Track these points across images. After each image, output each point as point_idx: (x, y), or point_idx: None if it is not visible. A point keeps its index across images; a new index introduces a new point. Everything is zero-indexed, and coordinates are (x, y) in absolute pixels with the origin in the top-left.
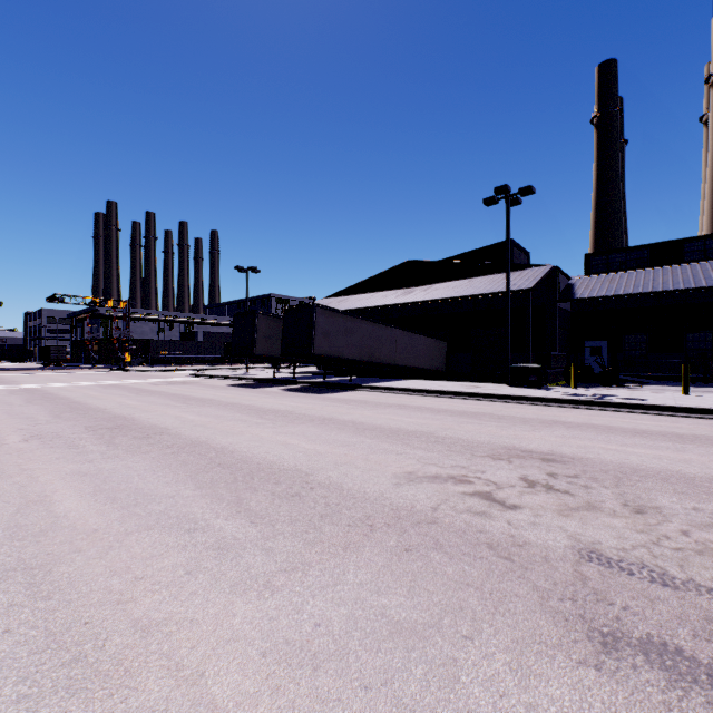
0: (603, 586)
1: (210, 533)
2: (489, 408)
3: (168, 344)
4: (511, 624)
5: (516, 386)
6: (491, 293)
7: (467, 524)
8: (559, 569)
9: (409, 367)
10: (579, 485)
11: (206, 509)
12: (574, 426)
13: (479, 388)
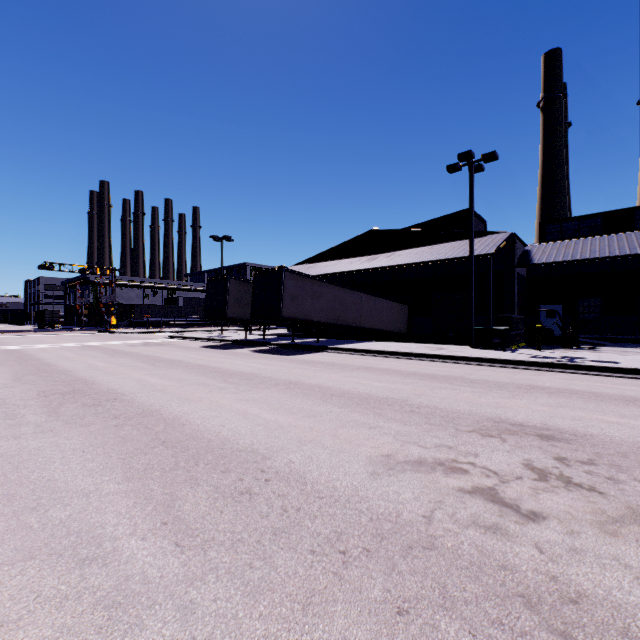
0: None
1: (111, 567)
2: (458, 371)
3: (151, 309)
4: None
5: (480, 347)
6: (453, 258)
7: (479, 550)
8: None
9: (373, 329)
10: (603, 476)
11: (123, 518)
12: (555, 391)
13: (444, 350)
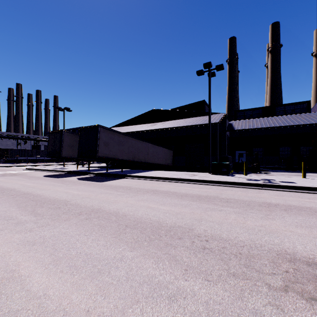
0: None
1: None
2: (212, 191)
3: (21, 151)
4: None
5: (215, 174)
6: (198, 124)
7: None
8: None
9: (154, 163)
10: None
11: None
12: (286, 208)
13: (196, 175)
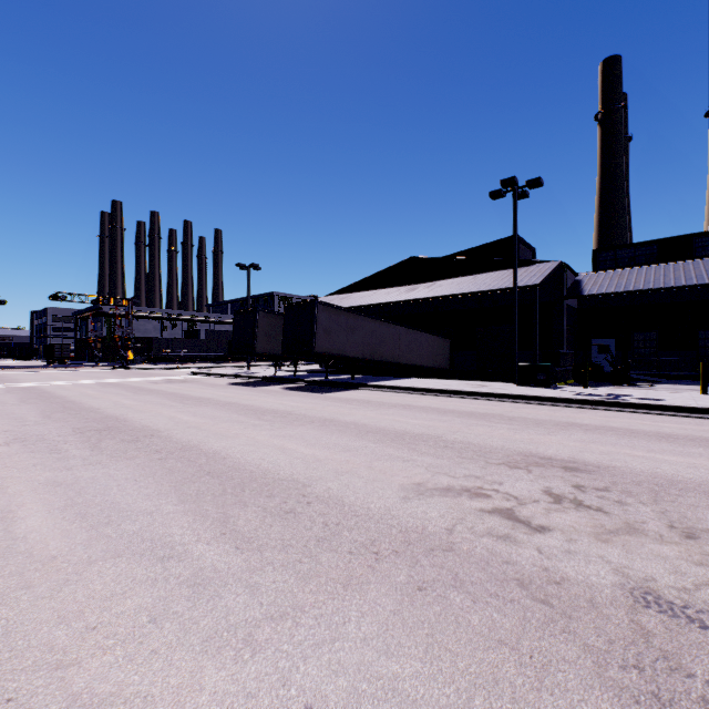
0: (673, 646)
1: (186, 562)
2: (498, 408)
3: (171, 342)
4: (565, 708)
5: (524, 384)
6: (497, 289)
7: (489, 551)
8: (612, 619)
9: (412, 365)
10: (612, 500)
11: (187, 530)
12: (591, 428)
13: (486, 387)
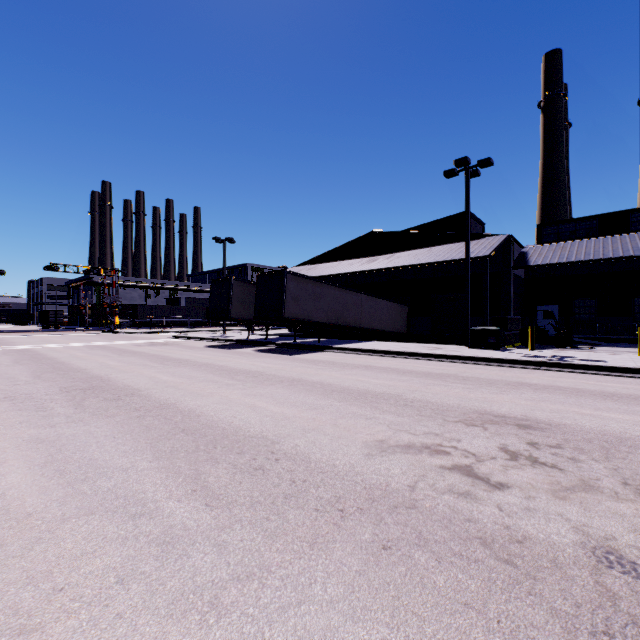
0: None
1: (157, 519)
2: (453, 369)
3: (154, 309)
4: None
5: (475, 347)
6: (451, 260)
7: (451, 509)
8: (577, 581)
9: (373, 329)
10: (566, 457)
11: (159, 486)
12: (540, 388)
13: (441, 349)
